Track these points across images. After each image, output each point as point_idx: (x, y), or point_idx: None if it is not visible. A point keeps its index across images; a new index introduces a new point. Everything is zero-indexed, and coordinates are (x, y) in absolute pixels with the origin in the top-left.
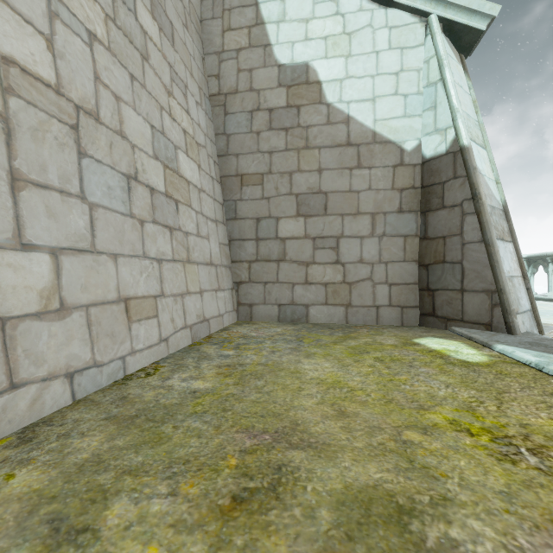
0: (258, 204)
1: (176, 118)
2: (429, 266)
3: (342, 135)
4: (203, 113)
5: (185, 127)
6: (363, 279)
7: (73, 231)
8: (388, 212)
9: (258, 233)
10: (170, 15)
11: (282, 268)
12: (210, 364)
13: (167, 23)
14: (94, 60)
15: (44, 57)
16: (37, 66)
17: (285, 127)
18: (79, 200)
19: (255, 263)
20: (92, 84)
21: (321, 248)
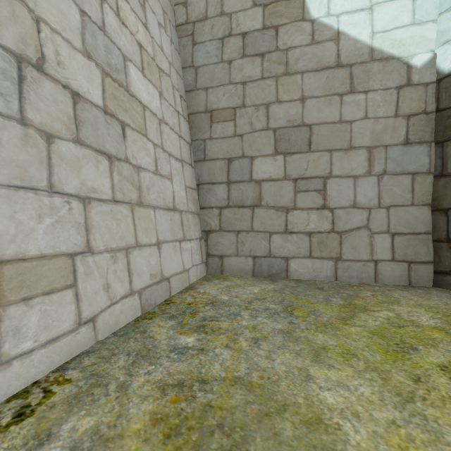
0: (230, 142)
1: (128, 25)
2: (450, 211)
3: (330, 55)
4: (167, 39)
5: (141, 41)
6: (357, 227)
7: None
8: (390, 145)
9: (230, 176)
10: None
11: (257, 214)
12: (149, 376)
13: None
14: None
15: None
16: None
17: (261, 52)
18: None
19: (226, 209)
20: None
21: (304, 191)
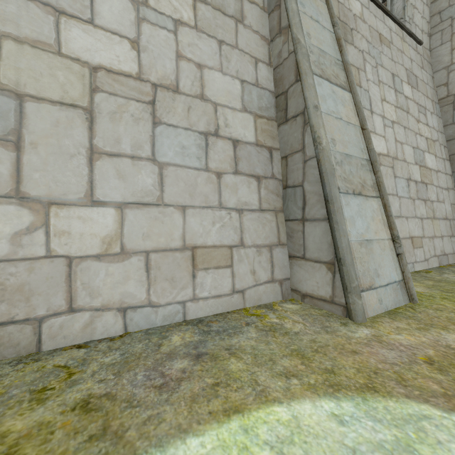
0: None
1: (422, 134)
2: None
3: None
4: (435, 117)
5: (426, 135)
6: None
7: (396, 209)
8: None
9: None
10: (415, 72)
11: None
12: None
13: (413, 79)
14: (394, 133)
15: (384, 145)
16: (384, 151)
17: None
18: (396, 196)
19: None
20: (394, 144)
21: None
